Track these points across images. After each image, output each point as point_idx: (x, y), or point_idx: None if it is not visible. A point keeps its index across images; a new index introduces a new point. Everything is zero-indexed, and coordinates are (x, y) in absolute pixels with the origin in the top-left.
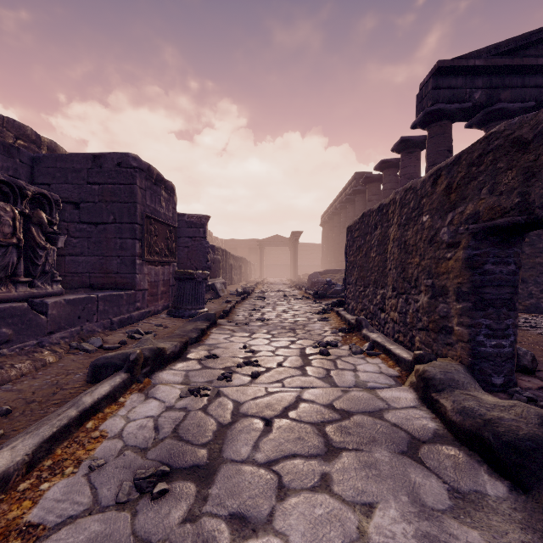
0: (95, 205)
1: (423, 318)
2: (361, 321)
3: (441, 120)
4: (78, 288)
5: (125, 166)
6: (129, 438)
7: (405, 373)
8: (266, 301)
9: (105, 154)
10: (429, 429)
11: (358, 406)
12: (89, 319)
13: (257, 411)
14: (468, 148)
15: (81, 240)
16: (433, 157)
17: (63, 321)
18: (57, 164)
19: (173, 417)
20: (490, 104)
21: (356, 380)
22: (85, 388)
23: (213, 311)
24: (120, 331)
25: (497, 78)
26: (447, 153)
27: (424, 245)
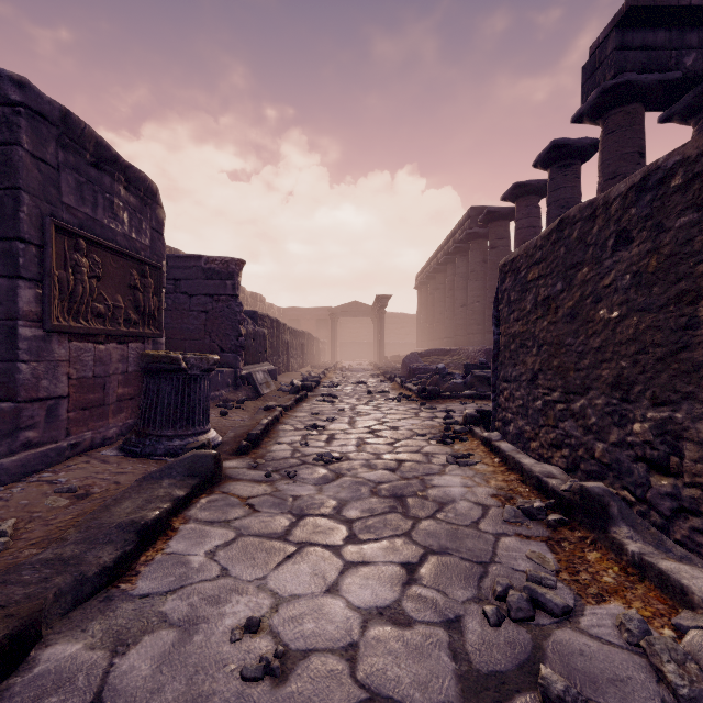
0: None
1: None
2: (606, 500)
3: (628, 103)
4: None
5: None
6: None
7: None
8: (339, 404)
9: None
10: None
11: None
12: None
13: None
14: None
15: None
16: (613, 164)
17: None
18: None
19: None
20: None
21: None
22: None
23: (230, 434)
24: None
25: None
26: (638, 158)
27: None
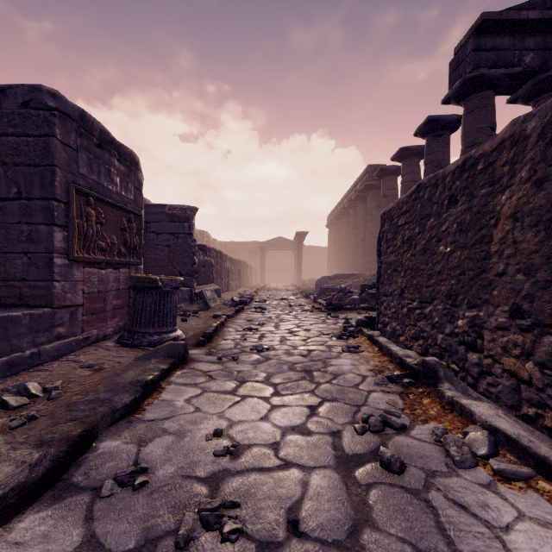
0: None
1: None
2: (437, 367)
3: (483, 90)
4: None
5: (36, 107)
6: None
7: None
8: (267, 314)
9: (5, 88)
10: None
11: None
12: None
13: None
14: None
15: None
16: (472, 136)
17: None
18: None
19: None
20: (544, 70)
21: None
22: None
23: (190, 333)
24: None
25: None
26: (490, 131)
27: None
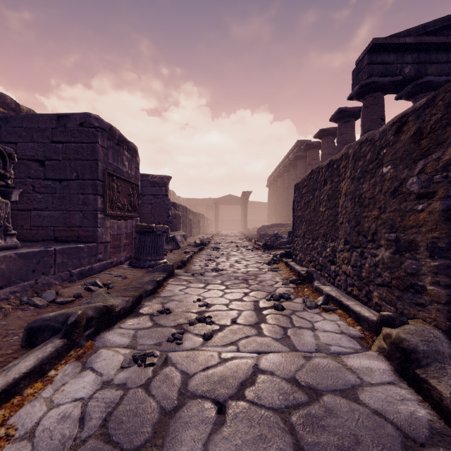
0: (59, 163)
1: (384, 274)
2: (312, 273)
3: (375, 92)
4: (43, 240)
5: (88, 126)
6: (42, 438)
7: (368, 334)
8: (221, 252)
9: (69, 115)
10: (421, 420)
11: (326, 381)
12: (45, 272)
13: (208, 389)
14: (446, 86)
15: (45, 196)
16: (367, 124)
17: (14, 276)
18: (23, 124)
19: (107, 398)
20: (419, 78)
21: (317, 342)
22: (17, 355)
23: (172, 262)
24: (79, 282)
25: (425, 54)
26: (380, 121)
27: (385, 197)
